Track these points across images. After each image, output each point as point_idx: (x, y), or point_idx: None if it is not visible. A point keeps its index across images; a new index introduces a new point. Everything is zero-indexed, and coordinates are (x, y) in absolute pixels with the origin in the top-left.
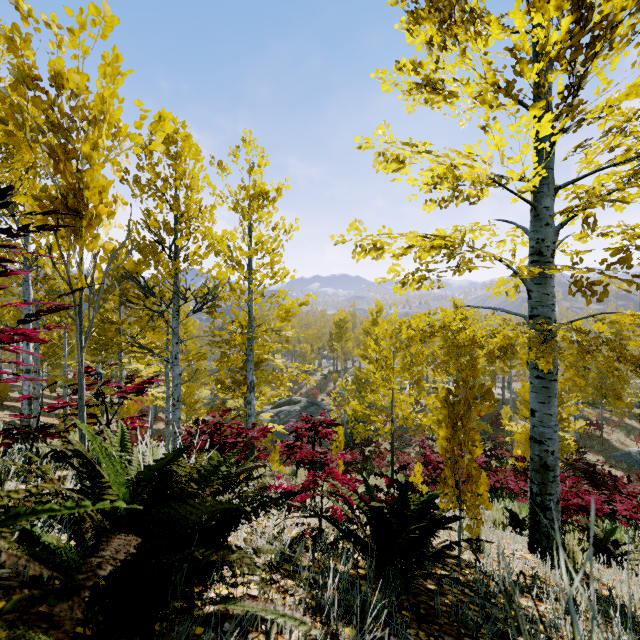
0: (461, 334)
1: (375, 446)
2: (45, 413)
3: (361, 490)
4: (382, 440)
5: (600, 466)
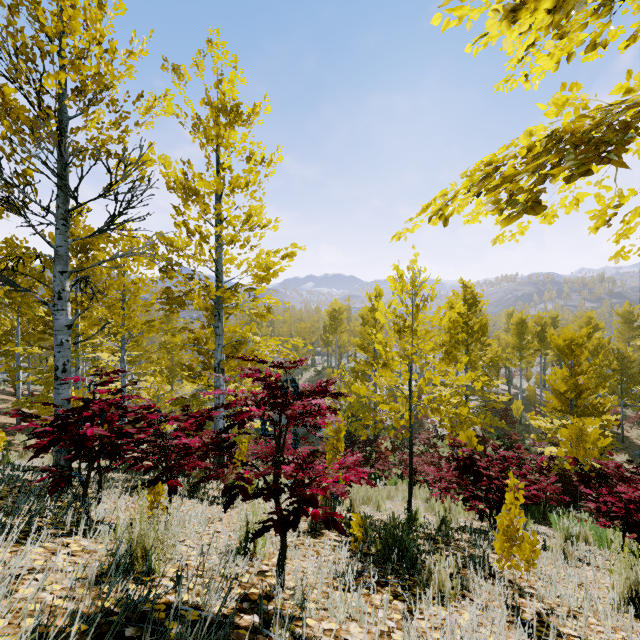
0: (471, 319)
1: (374, 446)
2: None
3: (369, 512)
4: (382, 439)
5: (626, 466)
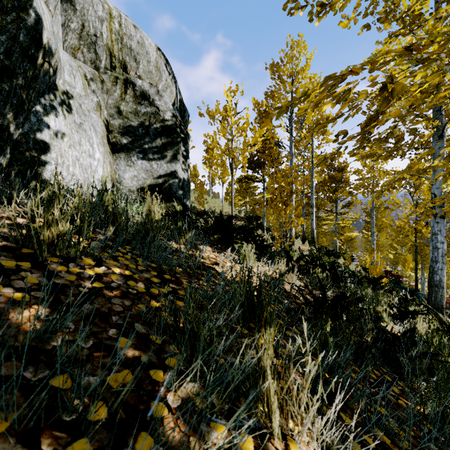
0: None
1: None
2: None
3: None
4: None
5: None
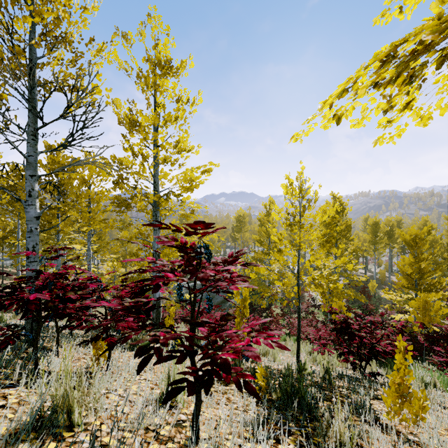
0: (339, 221)
1: (269, 312)
2: (4, 285)
3: (268, 362)
4: (274, 307)
5: None
